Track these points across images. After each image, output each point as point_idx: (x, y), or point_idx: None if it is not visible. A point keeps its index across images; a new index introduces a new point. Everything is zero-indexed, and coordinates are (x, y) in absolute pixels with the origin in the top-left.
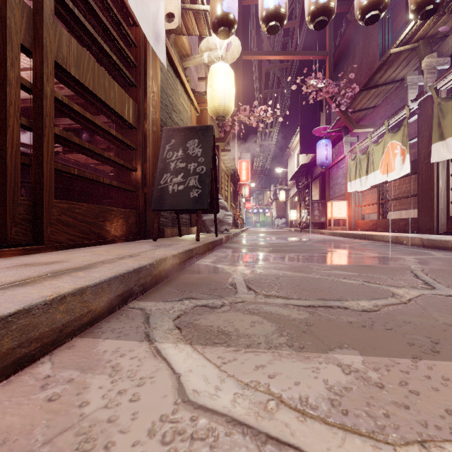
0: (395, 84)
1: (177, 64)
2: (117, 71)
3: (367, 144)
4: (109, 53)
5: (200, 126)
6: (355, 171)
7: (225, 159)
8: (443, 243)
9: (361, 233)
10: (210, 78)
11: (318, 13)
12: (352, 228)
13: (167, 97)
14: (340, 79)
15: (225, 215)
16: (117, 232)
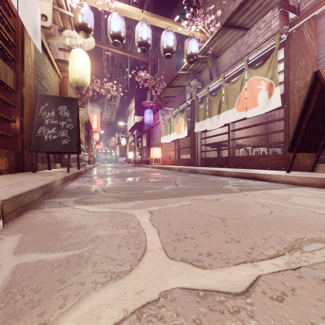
0: (183, 87)
1: (46, 45)
2: None
3: (170, 116)
4: None
5: (68, 97)
6: (165, 131)
7: (81, 112)
8: (196, 170)
9: (166, 166)
10: (72, 58)
11: (142, 44)
12: (163, 164)
13: (38, 69)
14: (158, 74)
15: (83, 155)
16: (2, 166)
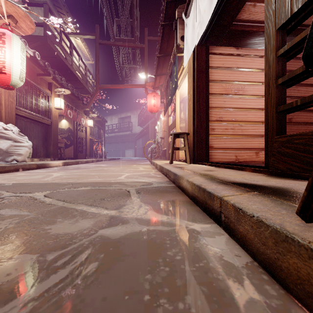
0: None
1: None
2: None
3: None
4: None
5: None
6: None
7: None
8: None
9: None
10: None
11: None
12: None
13: None
14: None
15: None
16: None
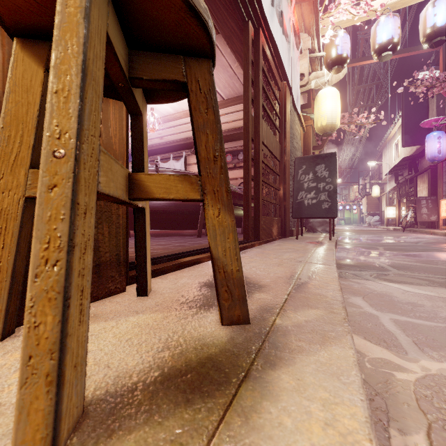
0: None
1: None
2: (271, 127)
3: None
4: (272, 120)
5: (325, 153)
6: None
7: None
8: None
9: None
10: (318, 103)
11: (435, 35)
12: None
13: (292, 131)
14: None
15: None
16: (275, 233)
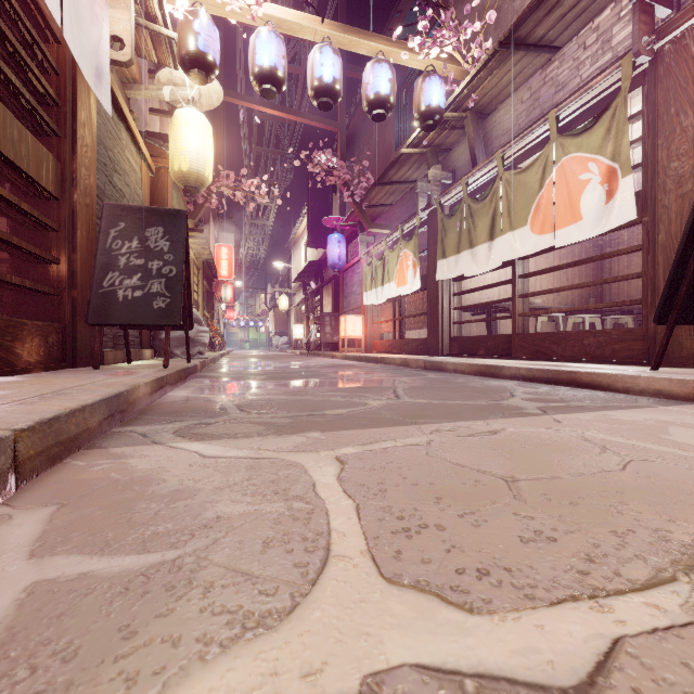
0: (410, 184)
1: (122, 102)
2: (27, 110)
3: (384, 248)
4: (19, 88)
5: (167, 209)
6: (371, 279)
7: (195, 242)
8: (439, 364)
9: (374, 356)
10: (175, 128)
11: (323, 92)
12: (368, 350)
13: (107, 152)
14: (356, 158)
15: (199, 331)
16: (32, 356)
